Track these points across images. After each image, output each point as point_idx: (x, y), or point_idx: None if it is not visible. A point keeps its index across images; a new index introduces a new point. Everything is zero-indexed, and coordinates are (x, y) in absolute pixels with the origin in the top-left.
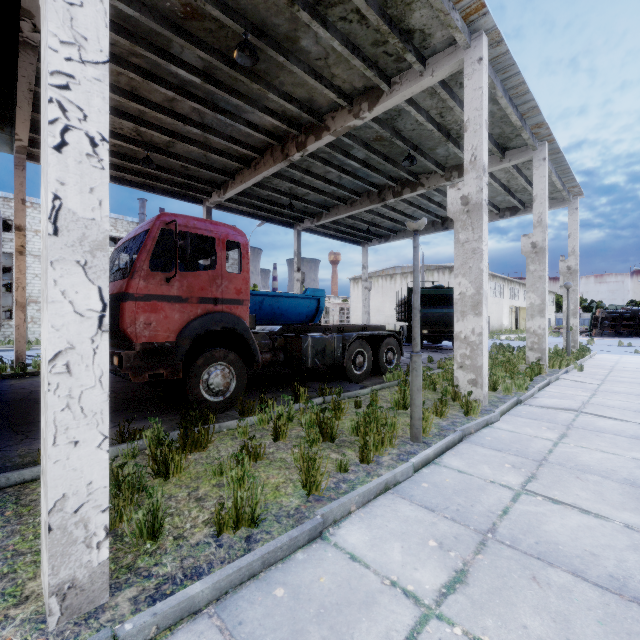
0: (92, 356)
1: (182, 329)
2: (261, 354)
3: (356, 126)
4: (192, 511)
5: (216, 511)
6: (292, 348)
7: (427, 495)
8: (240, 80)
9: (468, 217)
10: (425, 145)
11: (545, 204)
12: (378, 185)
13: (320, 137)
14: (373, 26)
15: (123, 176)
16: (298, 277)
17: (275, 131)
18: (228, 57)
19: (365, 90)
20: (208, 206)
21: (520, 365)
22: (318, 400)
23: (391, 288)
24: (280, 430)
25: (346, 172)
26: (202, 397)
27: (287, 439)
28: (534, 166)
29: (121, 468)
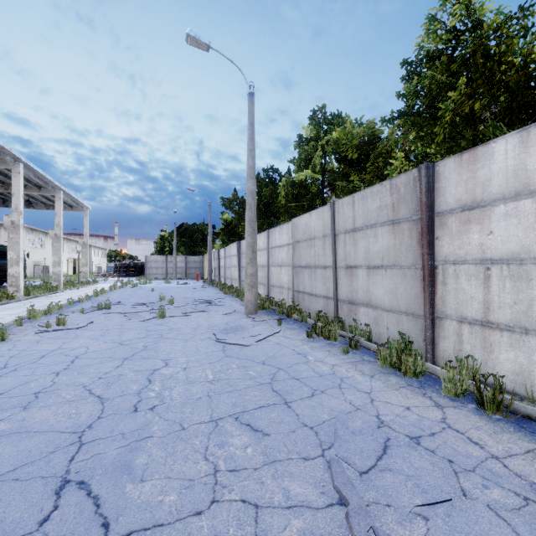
0: None
1: None
2: None
3: None
4: None
5: None
6: None
7: None
8: None
9: (14, 229)
10: None
11: (61, 218)
12: None
13: None
14: None
15: None
16: None
17: None
18: None
19: None
20: None
21: None
22: None
23: None
24: None
25: None
26: None
27: None
28: (56, 200)
29: None
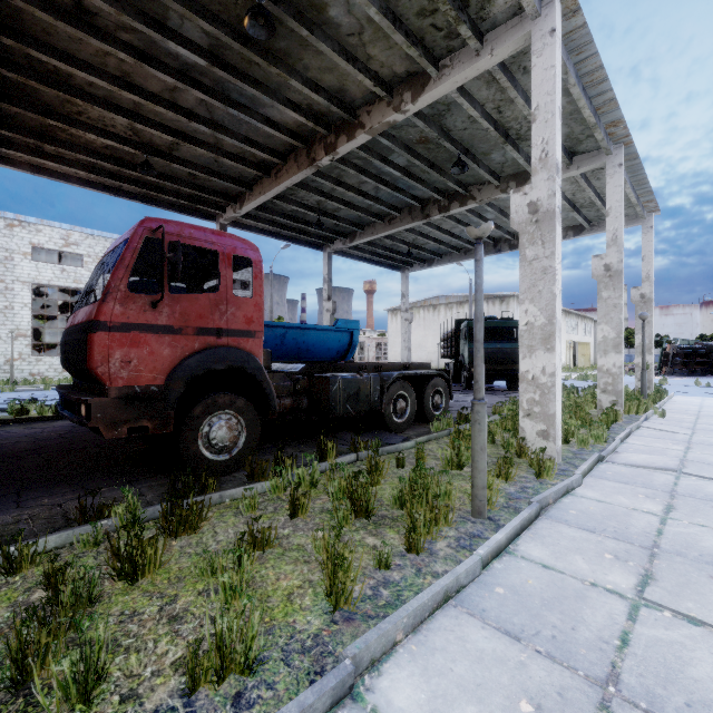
0: None
1: (174, 368)
2: (279, 399)
3: (397, 122)
4: (159, 642)
5: (189, 652)
6: (318, 391)
7: (505, 609)
8: (255, 63)
9: (537, 228)
10: (478, 149)
11: (621, 218)
12: (421, 199)
13: (353, 136)
14: None
15: (120, 186)
16: (328, 307)
17: (299, 131)
18: (239, 31)
19: (408, 77)
20: (222, 223)
21: (589, 410)
22: (350, 457)
23: (434, 320)
24: (299, 503)
25: (384, 182)
26: (201, 455)
27: (308, 514)
28: (608, 173)
29: (62, 572)
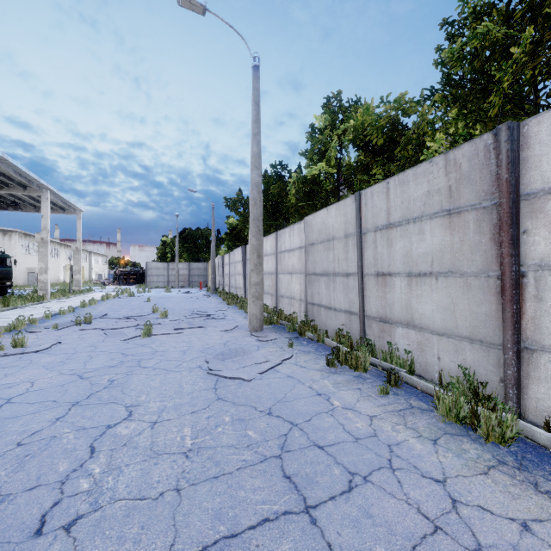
0: None
1: None
2: None
3: None
4: None
5: None
6: None
7: None
8: None
9: None
10: None
11: (48, 220)
12: None
13: None
14: None
15: None
16: None
17: None
18: None
19: None
20: None
21: None
22: None
23: None
24: None
25: None
26: None
27: None
28: (43, 200)
29: None
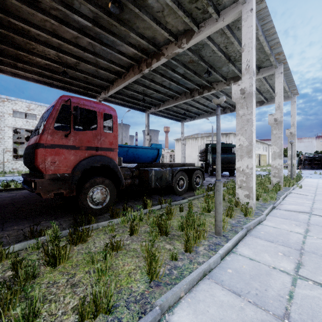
0: None
1: (75, 165)
2: (125, 180)
3: (179, 52)
4: (66, 297)
5: (80, 303)
6: (143, 176)
7: (232, 280)
8: (114, 25)
9: (244, 101)
10: (216, 65)
11: (282, 97)
12: (190, 89)
13: (159, 59)
14: None
15: (52, 82)
16: (148, 138)
17: (134, 57)
18: (106, 10)
19: (184, 31)
20: (99, 99)
21: (267, 185)
22: (158, 207)
23: (196, 144)
24: (134, 228)
25: (173, 81)
26: (88, 206)
27: (138, 234)
28: (275, 77)
29: (19, 263)
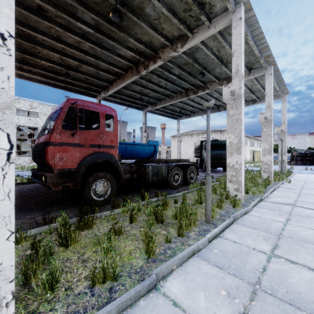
0: (2, 179)
1: (80, 161)
2: (124, 174)
3: (174, 56)
4: (79, 269)
5: (91, 272)
6: (141, 171)
7: (217, 258)
8: (114, 31)
9: (234, 102)
10: (210, 67)
11: (271, 97)
12: (185, 88)
13: (156, 62)
14: (184, 0)
15: (55, 83)
16: (145, 135)
17: (133, 59)
18: (107, 18)
19: (179, 37)
20: (99, 99)
21: (258, 180)
22: (154, 199)
23: (191, 141)
24: (133, 217)
25: (169, 81)
26: (92, 198)
27: (137, 222)
28: (266, 77)
29: (39, 242)
